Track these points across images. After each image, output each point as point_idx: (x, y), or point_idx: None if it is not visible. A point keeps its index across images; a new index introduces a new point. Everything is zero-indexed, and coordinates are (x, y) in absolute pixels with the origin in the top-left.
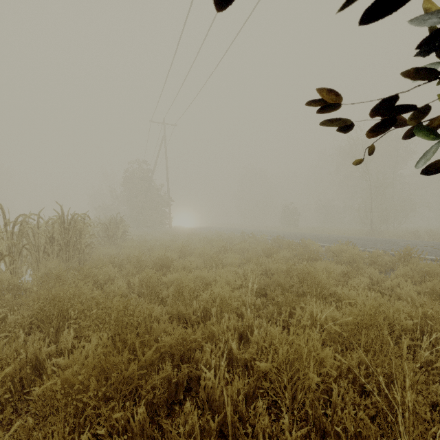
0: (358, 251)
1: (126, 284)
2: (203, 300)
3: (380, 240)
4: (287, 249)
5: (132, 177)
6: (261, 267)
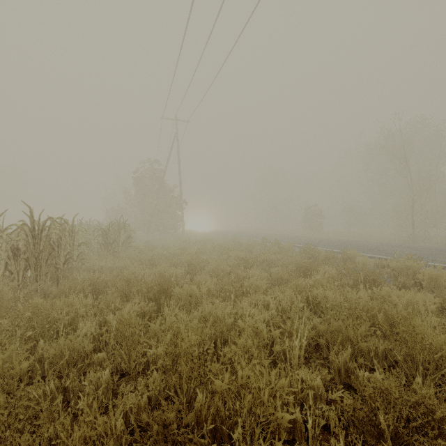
0: (441, 272)
1: (98, 326)
2: (216, 392)
3: (435, 249)
4: (330, 266)
5: (142, 178)
6: (301, 295)
